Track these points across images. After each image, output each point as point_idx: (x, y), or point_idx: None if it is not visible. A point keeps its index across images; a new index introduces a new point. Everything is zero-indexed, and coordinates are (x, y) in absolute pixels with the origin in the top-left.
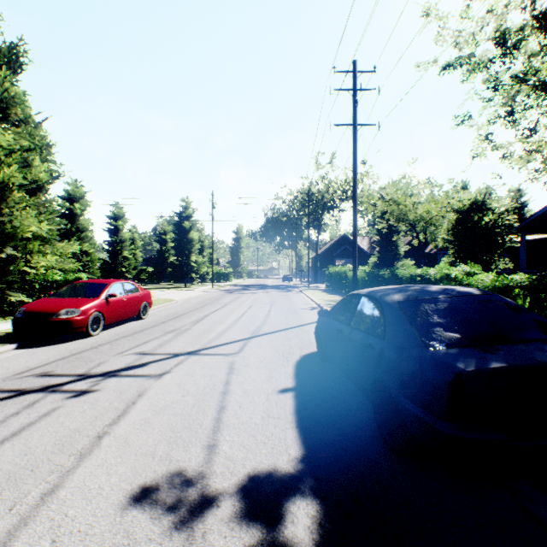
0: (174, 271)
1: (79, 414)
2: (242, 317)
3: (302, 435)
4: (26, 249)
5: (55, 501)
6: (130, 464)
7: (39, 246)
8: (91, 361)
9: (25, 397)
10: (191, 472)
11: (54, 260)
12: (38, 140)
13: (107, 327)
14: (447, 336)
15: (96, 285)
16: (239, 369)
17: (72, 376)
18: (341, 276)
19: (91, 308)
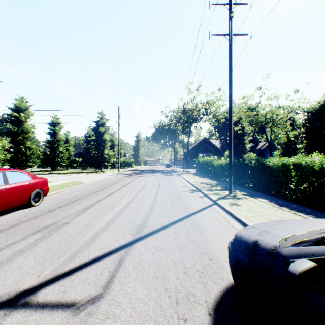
0: (93, 161)
1: None
2: (131, 203)
3: None
4: None
5: None
6: None
7: None
8: None
9: None
10: None
11: None
12: None
13: None
14: None
15: None
16: None
17: None
18: (208, 164)
19: None
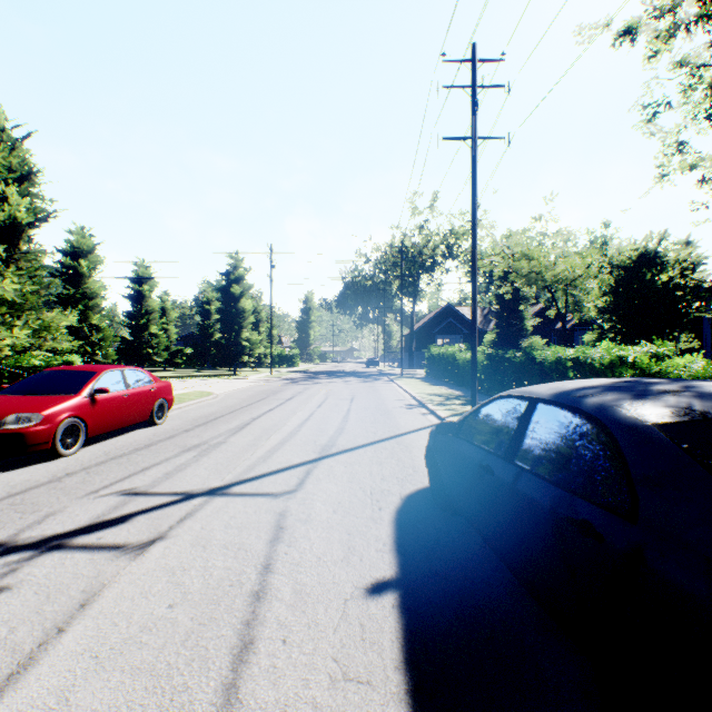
0: (220, 353)
1: None
2: (307, 421)
3: None
4: None
5: None
6: None
7: (7, 315)
8: (32, 512)
9: None
10: None
11: (24, 335)
12: (2, 157)
13: (96, 440)
14: None
15: (77, 375)
16: (293, 530)
17: None
18: (448, 360)
19: (62, 411)
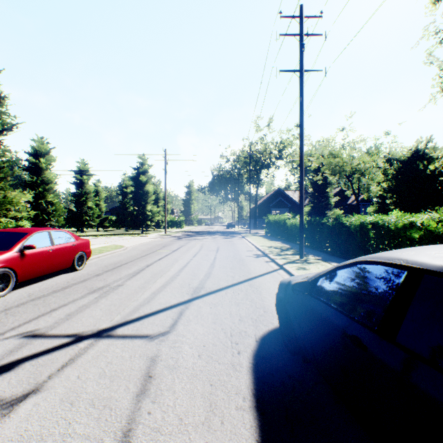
0: (132, 219)
1: None
2: (185, 267)
3: None
4: None
5: None
6: None
7: None
8: None
9: None
10: None
11: None
12: None
13: (28, 283)
14: None
15: (12, 235)
16: (160, 380)
17: None
18: (280, 224)
19: None
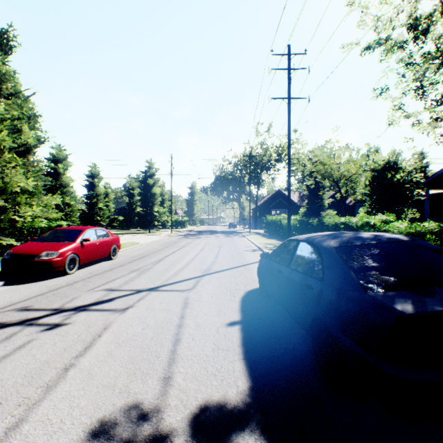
0: (140, 219)
1: (50, 346)
2: (195, 258)
3: (249, 367)
4: (15, 201)
5: (17, 436)
6: (91, 397)
7: (27, 199)
8: (65, 297)
9: (4, 330)
10: (148, 405)
11: (38, 210)
12: (25, 110)
13: (82, 267)
14: (383, 279)
15: (72, 231)
16: (193, 304)
17: (48, 310)
18: (277, 223)
19: (68, 250)
